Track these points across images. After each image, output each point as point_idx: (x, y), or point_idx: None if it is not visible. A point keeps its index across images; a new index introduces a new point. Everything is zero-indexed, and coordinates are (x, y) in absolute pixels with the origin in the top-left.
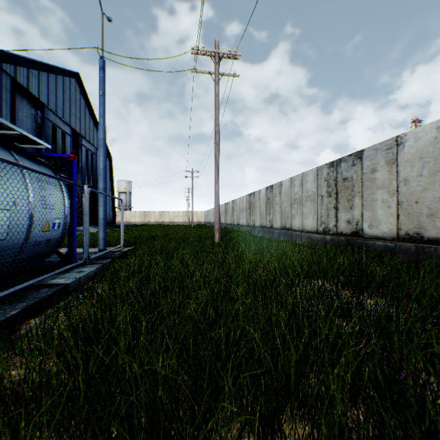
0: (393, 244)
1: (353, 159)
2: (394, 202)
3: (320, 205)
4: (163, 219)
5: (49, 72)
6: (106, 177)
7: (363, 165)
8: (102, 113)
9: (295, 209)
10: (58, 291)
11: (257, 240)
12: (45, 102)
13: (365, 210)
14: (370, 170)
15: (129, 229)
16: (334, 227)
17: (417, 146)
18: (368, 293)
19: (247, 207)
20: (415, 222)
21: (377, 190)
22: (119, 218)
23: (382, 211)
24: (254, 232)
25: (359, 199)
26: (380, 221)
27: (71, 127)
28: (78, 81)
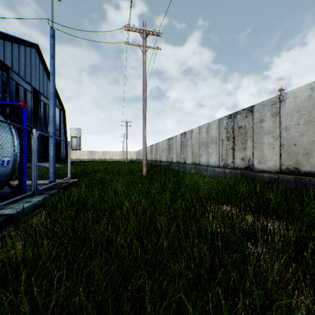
0: (277, 176)
1: (246, 112)
2: (278, 144)
3: (221, 146)
4: (105, 157)
5: (13, 42)
6: (61, 125)
7: (254, 117)
8: (52, 72)
9: (202, 149)
10: (1, 222)
11: (174, 172)
12: (9, 65)
13: (255, 150)
14: (259, 121)
15: (78, 164)
16: (232, 163)
17: (295, 102)
18: (272, 220)
19: (167, 148)
20: (294, 159)
21: (264, 135)
22: (72, 156)
23: (268, 151)
24: (172, 166)
25: (251, 142)
26: (267, 158)
27: (32, 86)
28: (38, 51)
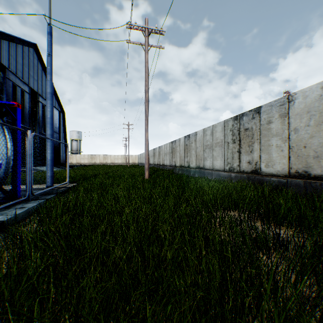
0: (286, 180)
1: (253, 113)
2: (287, 147)
3: (227, 149)
4: (106, 161)
5: (10, 41)
6: (60, 128)
7: (261, 118)
8: (50, 71)
9: (207, 153)
10: None
11: (178, 176)
12: (6, 65)
13: (262, 153)
14: (267, 122)
15: (78, 168)
16: (238, 166)
17: (305, 102)
18: (285, 227)
19: (170, 151)
20: (304, 162)
21: (272, 138)
22: (72, 160)
23: (276, 154)
24: (175, 170)
25: (258, 145)
26: (275, 161)
27: (30, 87)
28: (36, 50)
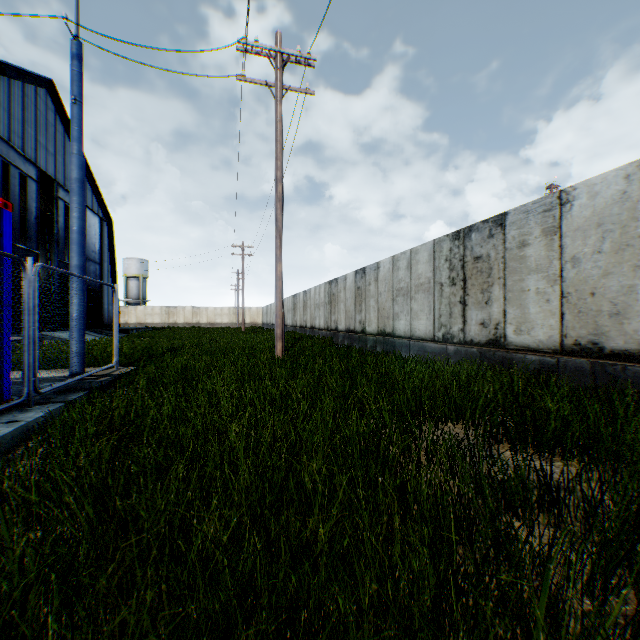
0: (555, 359)
1: (491, 227)
2: (557, 294)
3: (439, 298)
4: (199, 319)
5: None
6: (103, 252)
7: (506, 236)
8: (77, 134)
9: (399, 304)
10: None
11: (342, 351)
12: None
13: (510, 306)
14: (518, 244)
15: (140, 335)
16: (460, 332)
17: (594, 205)
18: (563, 463)
19: (327, 301)
20: (591, 325)
21: (528, 275)
22: (128, 318)
23: (537, 308)
24: (337, 339)
25: (501, 289)
26: (534, 322)
27: (39, 167)
28: (52, 93)
